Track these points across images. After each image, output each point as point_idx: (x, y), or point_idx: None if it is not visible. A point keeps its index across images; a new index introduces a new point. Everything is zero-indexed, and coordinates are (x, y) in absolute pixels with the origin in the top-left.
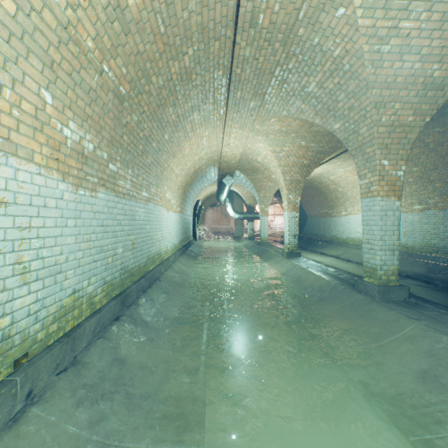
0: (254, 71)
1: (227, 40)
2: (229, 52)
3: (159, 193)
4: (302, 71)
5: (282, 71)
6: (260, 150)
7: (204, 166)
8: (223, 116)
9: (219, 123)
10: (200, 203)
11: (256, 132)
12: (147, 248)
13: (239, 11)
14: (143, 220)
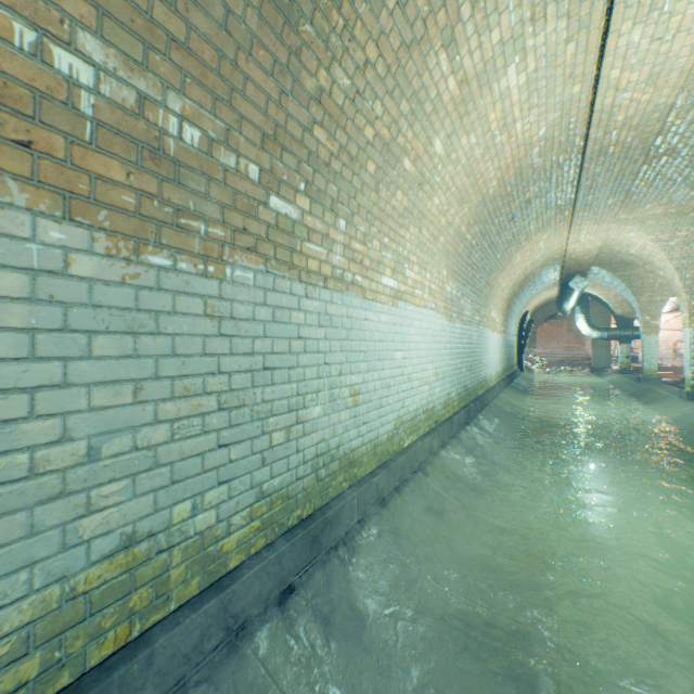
0: (608, 178)
1: (572, 166)
2: (574, 172)
3: (485, 314)
4: (679, 165)
5: (649, 168)
6: (631, 241)
7: (537, 269)
8: (568, 216)
9: (562, 223)
10: (528, 316)
11: (621, 222)
12: (477, 371)
13: (585, 152)
14: (475, 344)
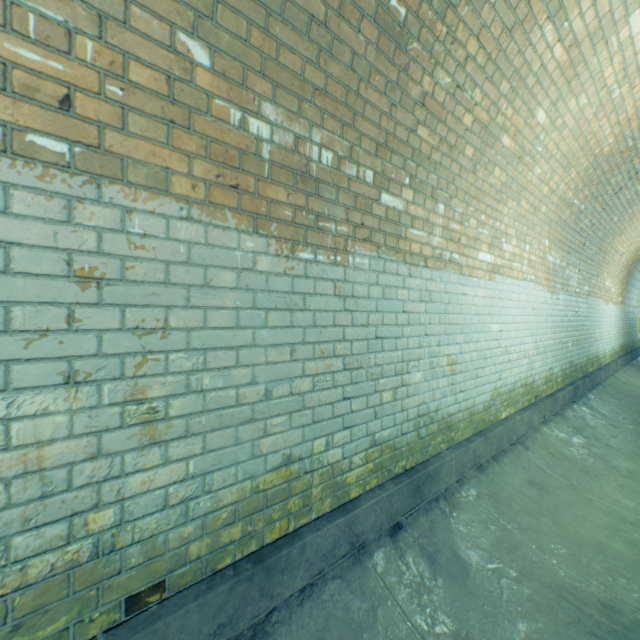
0: None
1: None
2: None
3: (597, 284)
4: None
5: None
6: None
7: None
8: None
9: None
10: None
11: None
12: (585, 346)
13: None
14: (583, 317)
